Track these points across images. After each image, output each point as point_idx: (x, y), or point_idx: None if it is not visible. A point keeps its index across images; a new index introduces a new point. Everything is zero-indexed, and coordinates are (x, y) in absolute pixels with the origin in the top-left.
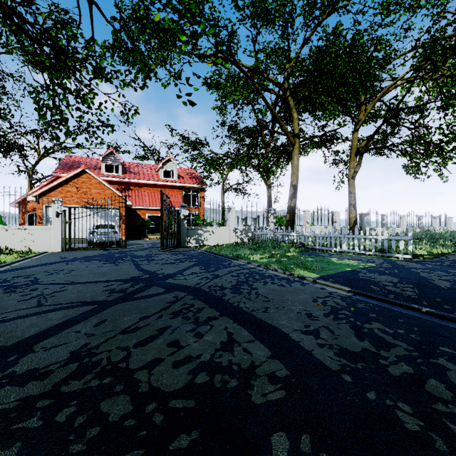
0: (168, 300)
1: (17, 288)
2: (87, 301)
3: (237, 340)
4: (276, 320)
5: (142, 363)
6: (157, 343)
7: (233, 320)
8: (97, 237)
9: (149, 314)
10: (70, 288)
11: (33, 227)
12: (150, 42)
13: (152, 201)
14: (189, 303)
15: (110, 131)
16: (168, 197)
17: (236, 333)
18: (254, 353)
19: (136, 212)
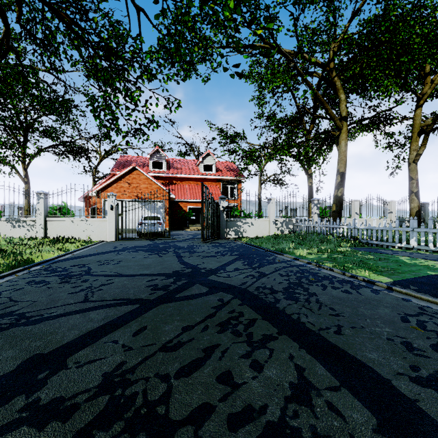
0: (213, 304)
1: (71, 278)
2: (130, 298)
3: (313, 384)
4: (360, 351)
5: (185, 409)
6: (204, 373)
7: (297, 343)
8: (145, 228)
9: (193, 323)
10: (116, 281)
11: (93, 219)
12: (191, 42)
13: (192, 194)
14: (237, 310)
15: (155, 127)
16: (208, 189)
17: (308, 368)
18: (347, 415)
19: (178, 205)
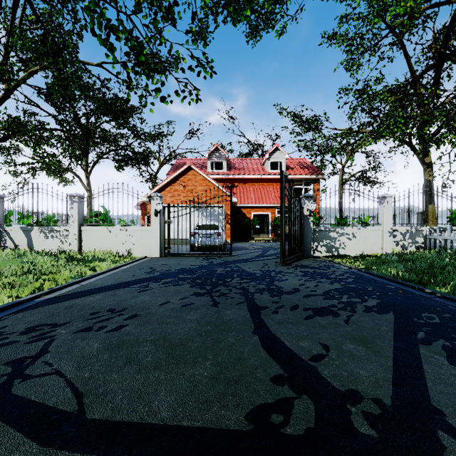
0: None
1: None
2: None
3: None
4: None
5: None
6: None
7: None
8: (199, 240)
9: None
10: None
11: (134, 228)
12: None
13: (257, 198)
14: None
15: (208, 73)
16: (289, 181)
17: None
18: None
19: (241, 211)
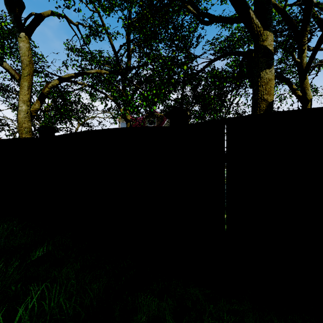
0: None
1: None
2: None
3: None
4: None
5: None
6: None
7: None
8: None
9: None
10: None
11: None
12: None
13: None
14: None
15: None
16: None
17: None
18: None
19: None
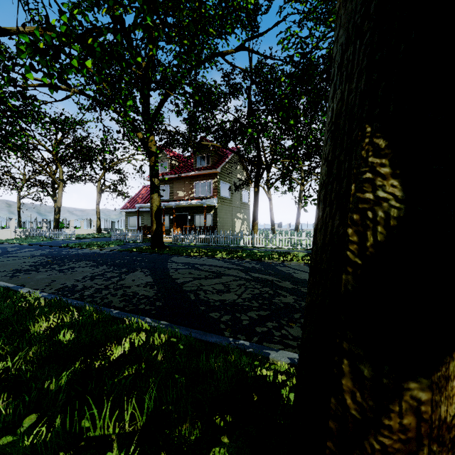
0: None
1: None
2: None
3: None
4: None
5: None
6: None
7: None
8: None
9: None
10: None
11: None
12: None
13: None
14: None
15: None
16: None
17: None
18: None
19: None
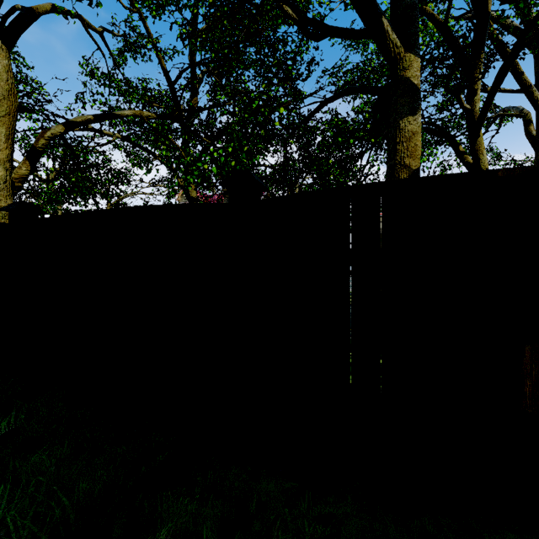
0: None
1: None
2: None
3: None
4: None
5: None
6: None
7: None
8: None
9: None
10: None
11: None
12: None
13: None
14: None
15: None
16: None
17: None
18: None
19: None
